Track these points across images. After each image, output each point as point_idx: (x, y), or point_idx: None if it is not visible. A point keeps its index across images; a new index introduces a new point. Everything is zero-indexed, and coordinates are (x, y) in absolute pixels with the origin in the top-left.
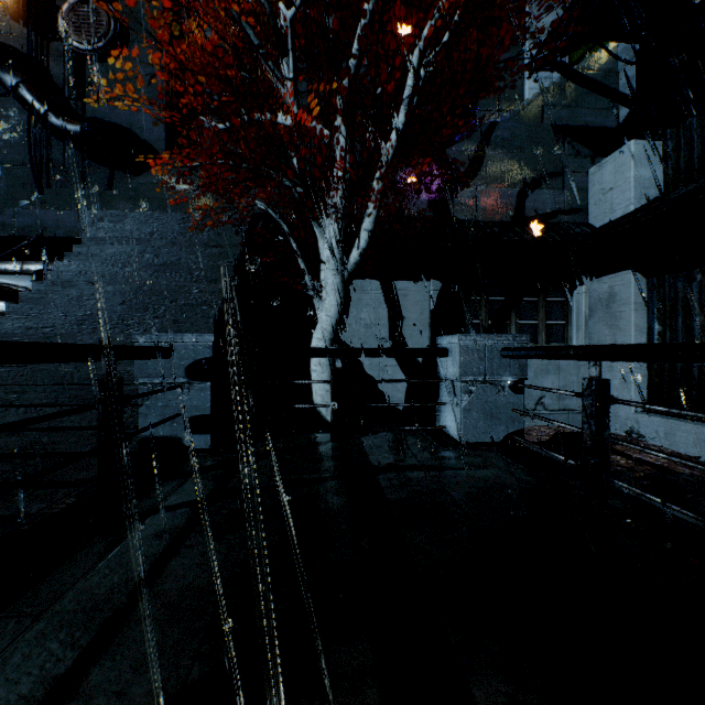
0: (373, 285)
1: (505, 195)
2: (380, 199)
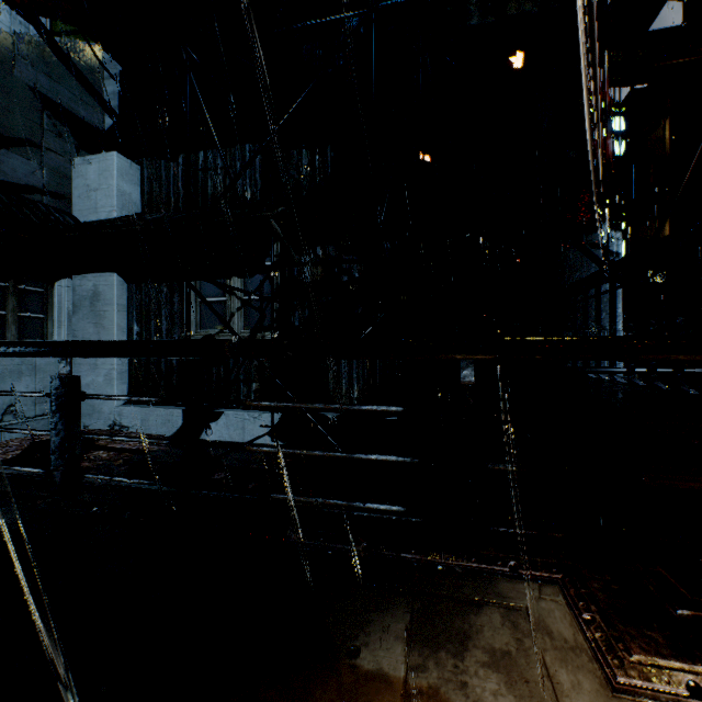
0: None
1: None
2: None
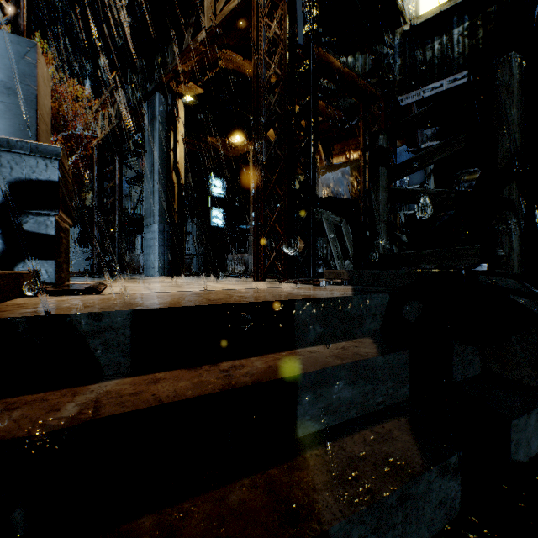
0: None
1: None
2: None
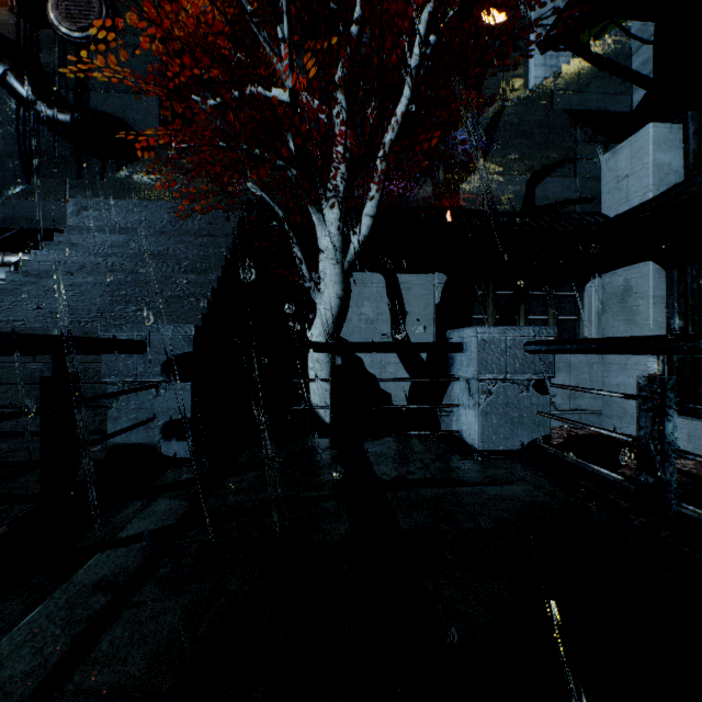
0: (375, 278)
1: (513, 183)
2: (383, 182)
